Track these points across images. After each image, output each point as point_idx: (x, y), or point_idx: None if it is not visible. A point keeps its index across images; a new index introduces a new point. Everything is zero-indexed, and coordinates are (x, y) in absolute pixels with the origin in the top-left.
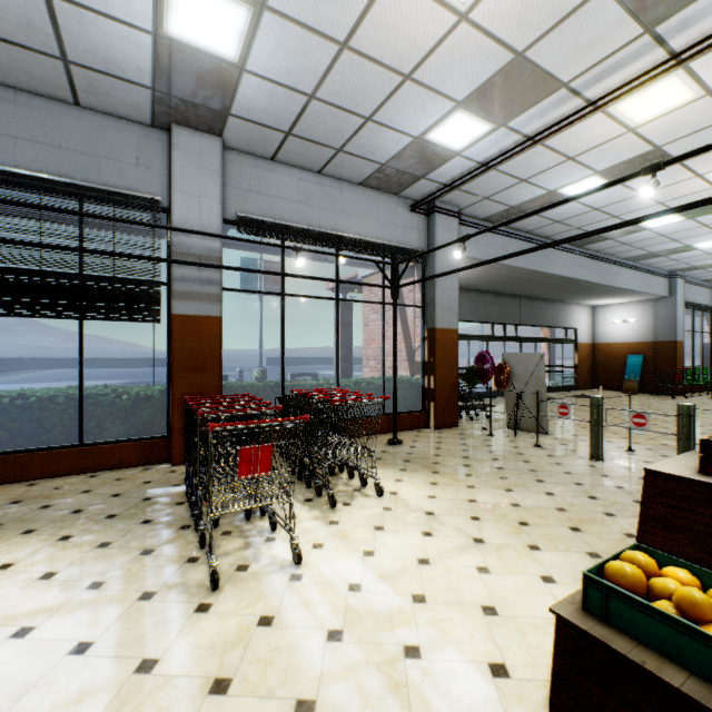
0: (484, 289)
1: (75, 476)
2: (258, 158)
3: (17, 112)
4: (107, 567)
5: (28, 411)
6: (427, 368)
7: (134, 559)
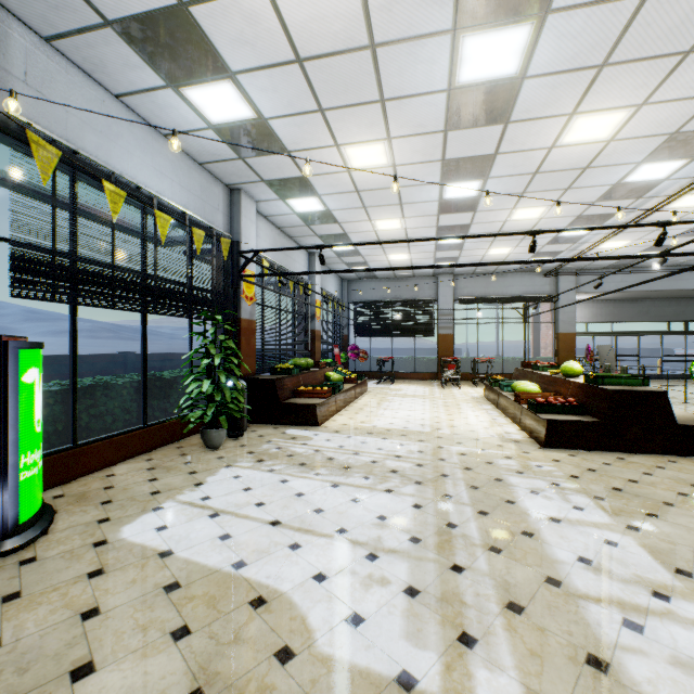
0: (651, 298)
1: (413, 380)
2: (467, 275)
3: (401, 284)
4: (425, 387)
5: (403, 362)
6: (556, 353)
7: (430, 387)
